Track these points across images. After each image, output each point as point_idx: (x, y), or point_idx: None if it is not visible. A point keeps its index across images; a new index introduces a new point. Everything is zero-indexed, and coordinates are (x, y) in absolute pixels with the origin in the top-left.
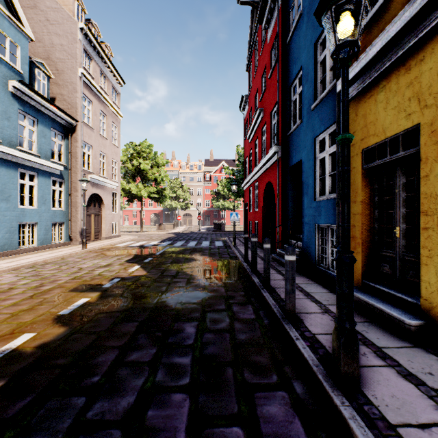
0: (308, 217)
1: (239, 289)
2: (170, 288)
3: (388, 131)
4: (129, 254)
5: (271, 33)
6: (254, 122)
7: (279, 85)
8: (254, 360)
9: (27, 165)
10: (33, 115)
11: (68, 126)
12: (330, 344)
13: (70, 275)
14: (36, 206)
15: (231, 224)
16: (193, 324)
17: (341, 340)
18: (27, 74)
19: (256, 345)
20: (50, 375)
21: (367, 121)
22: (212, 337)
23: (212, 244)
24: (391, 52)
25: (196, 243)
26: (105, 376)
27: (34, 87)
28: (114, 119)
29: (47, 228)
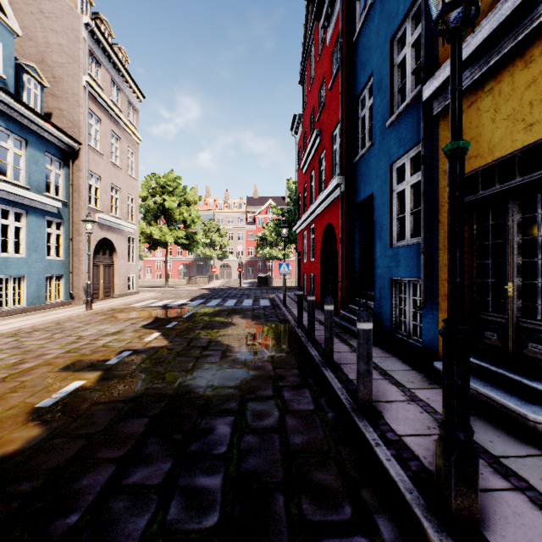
0: (381, 269)
1: (292, 366)
2: (199, 365)
3: (497, 150)
4: (148, 316)
5: (332, 32)
6: (310, 148)
7: (342, 98)
8: (315, 479)
9: (12, 201)
10: (20, 134)
11: (68, 150)
12: (425, 452)
13: (64, 347)
14: (24, 254)
15: (280, 278)
16: (227, 420)
17: (451, 458)
18: (11, 80)
19: (317, 453)
20: (2, 513)
21: (467, 138)
22: (254, 441)
23: (256, 303)
24: (504, 39)
25: (236, 302)
26: (88, 513)
27: (22, 98)
28: (130, 143)
29: (40, 284)
